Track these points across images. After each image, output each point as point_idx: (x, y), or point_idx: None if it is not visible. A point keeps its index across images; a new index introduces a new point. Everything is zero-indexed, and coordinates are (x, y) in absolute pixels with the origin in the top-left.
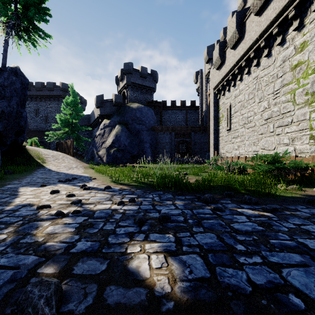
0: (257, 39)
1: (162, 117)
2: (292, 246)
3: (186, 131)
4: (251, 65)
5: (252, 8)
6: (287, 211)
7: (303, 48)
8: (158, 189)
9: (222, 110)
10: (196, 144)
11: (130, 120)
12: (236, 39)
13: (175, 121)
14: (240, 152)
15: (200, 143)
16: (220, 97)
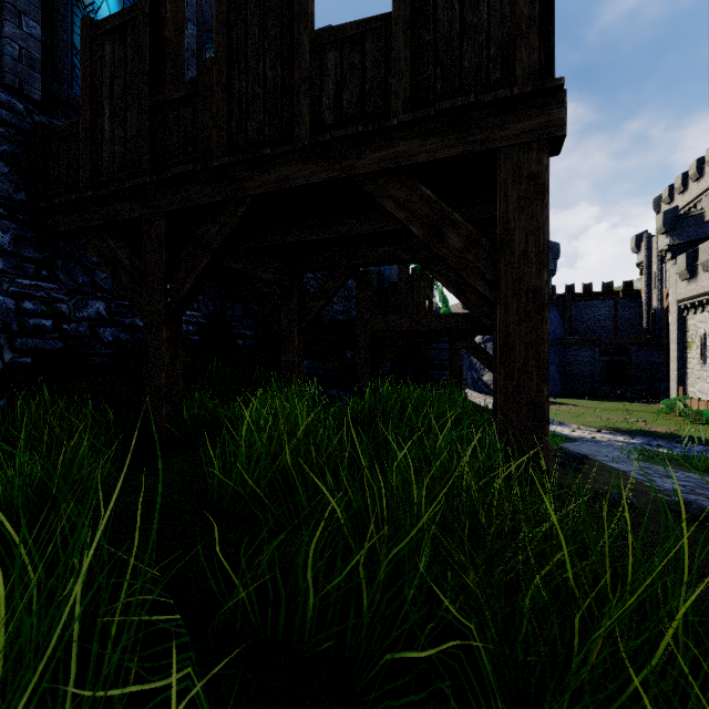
0: None
1: (567, 314)
2: None
3: (621, 344)
4: None
5: None
6: None
7: None
8: (638, 434)
9: (691, 334)
10: (640, 366)
11: None
12: None
13: (592, 320)
14: None
15: (648, 365)
16: (688, 314)
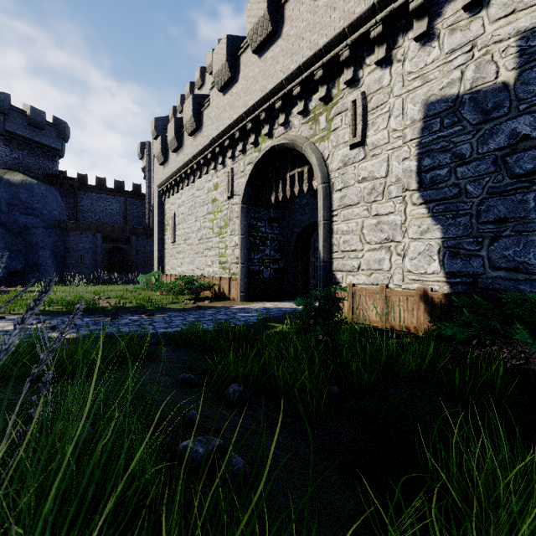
0: (191, 159)
1: (79, 203)
2: (136, 324)
3: (123, 233)
4: (190, 179)
5: (186, 128)
6: (159, 315)
7: (217, 189)
8: (68, 314)
9: (167, 217)
10: (139, 254)
11: (3, 205)
12: (175, 145)
13: (104, 213)
14: (182, 270)
15: (146, 253)
16: (166, 199)
